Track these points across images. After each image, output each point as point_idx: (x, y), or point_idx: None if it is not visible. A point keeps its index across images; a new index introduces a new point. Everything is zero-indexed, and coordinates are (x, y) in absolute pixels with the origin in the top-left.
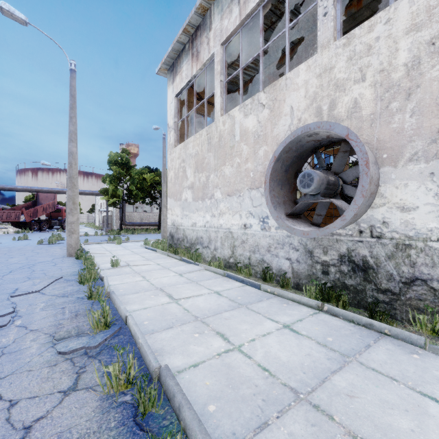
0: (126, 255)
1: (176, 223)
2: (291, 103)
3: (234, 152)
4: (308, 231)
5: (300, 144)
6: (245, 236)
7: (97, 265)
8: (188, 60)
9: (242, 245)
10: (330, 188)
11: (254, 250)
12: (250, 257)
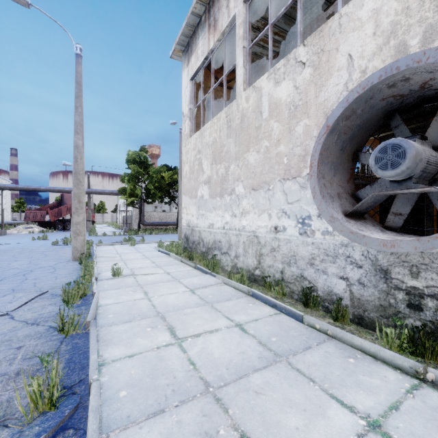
0: (135, 260)
1: (191, 223)
2: (349, 50)
3: (260, 134)
4: (394, 241)
5: (369, 103)
6: (277, 242)
7: (95, 274)
8: (204, 34)
9: (272, 253)
10: (429, 169)
11: (289, 262)
12: (282, 270)
